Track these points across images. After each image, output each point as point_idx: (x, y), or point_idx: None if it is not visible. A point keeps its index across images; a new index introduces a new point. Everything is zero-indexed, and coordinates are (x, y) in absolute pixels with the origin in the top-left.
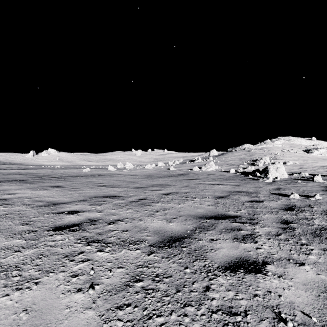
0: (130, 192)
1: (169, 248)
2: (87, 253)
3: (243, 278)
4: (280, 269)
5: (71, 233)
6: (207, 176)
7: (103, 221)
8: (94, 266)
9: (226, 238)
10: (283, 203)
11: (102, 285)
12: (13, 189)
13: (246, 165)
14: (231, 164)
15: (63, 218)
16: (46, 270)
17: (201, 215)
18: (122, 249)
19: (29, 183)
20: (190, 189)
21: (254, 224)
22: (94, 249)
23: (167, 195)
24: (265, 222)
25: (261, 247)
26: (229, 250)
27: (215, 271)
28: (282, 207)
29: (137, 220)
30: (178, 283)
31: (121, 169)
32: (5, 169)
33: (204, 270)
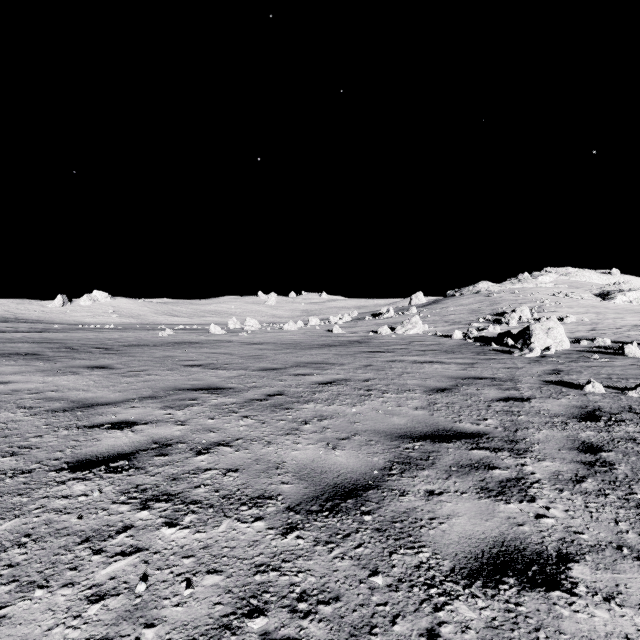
0: (250, 379)
1: (333, 516)
2: (137, 529)
3: (518, 603)
4: (605, 576)
5: (109, 477)
6: (408, 344)
7: (187, 446)
8: (150, 568)
9: (462, 490)
10: (573, 404)
11: (163, 628)
12: (6, 373)
13: (483, 324)
14: (454, 321)
15: (98, 439)
16: (30, 579)
17: (402, 432)
18: (223, 518)
19: (45, 359)
20: (374, 373)
21: (519, 452)
22: (157, 518)
23: (328, 387)
24: (544, 448)
25: (546, 512)
26: (472, 522)
27: (446, 581)
28: (573, 413)
29: (261, 444)
30: (355, 620)
31: (235, 331)
32: (3, 332)
33: (419, 579)
